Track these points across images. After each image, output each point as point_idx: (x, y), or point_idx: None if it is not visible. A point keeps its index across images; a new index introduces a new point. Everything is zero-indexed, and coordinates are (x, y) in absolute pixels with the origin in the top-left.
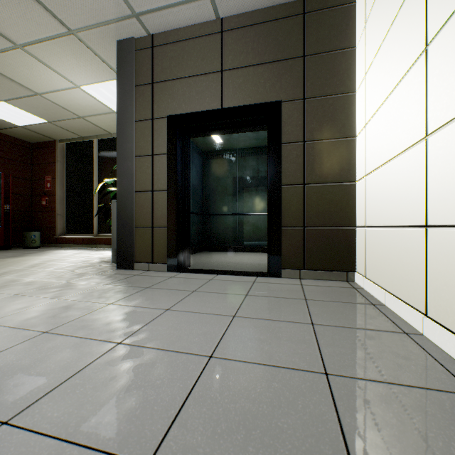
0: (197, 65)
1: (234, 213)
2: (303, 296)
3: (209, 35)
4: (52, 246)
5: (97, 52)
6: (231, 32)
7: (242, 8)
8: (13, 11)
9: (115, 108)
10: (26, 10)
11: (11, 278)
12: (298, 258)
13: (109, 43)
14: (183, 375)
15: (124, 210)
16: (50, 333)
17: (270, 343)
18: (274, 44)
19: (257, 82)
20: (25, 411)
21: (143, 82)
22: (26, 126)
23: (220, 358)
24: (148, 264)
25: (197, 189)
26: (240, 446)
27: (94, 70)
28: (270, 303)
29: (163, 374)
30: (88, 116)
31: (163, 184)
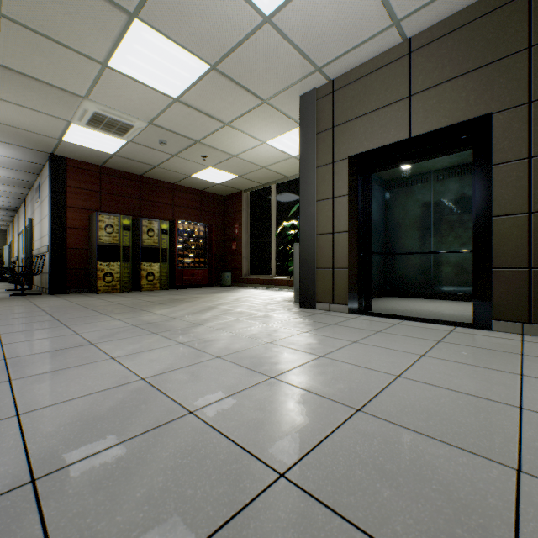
0: (380, 97)
1: (426, 251)
2: (519, 351)
3: (394, 62)
4: (239, 285)
5: (282, 111)
6: (421, 50)
7: (435, 19)
8: (227, 101)
9: (293, 153)
10: (235, 97)
11: (226, 308)
12: (519, 308)
13: (293, 100)
14: (375, 381)
15: (306, 253)
16: (272, 344)
17: (460, 379)
18: (481, 45)
19: (455, 97)
20: (279, 375)
21: (324, 129)
22: (222, 183)
23: (406, 378)
24: (329, 305)
25: (378, 225)
26: (422, 419)
27: (278, 125)
28: (468, 352)
29: (360, 377)
30: (269, 165)
31: (344, 226)
